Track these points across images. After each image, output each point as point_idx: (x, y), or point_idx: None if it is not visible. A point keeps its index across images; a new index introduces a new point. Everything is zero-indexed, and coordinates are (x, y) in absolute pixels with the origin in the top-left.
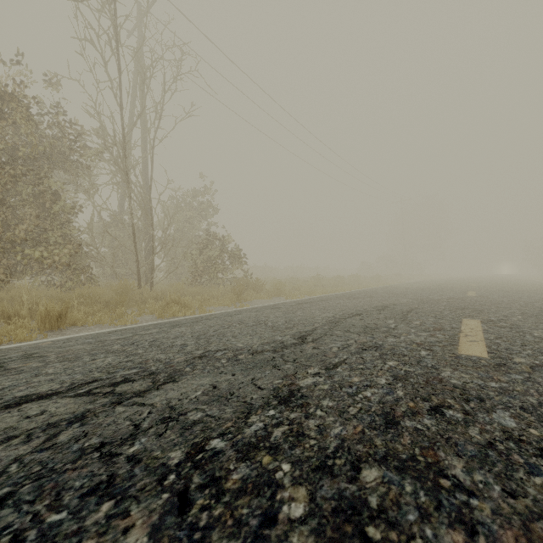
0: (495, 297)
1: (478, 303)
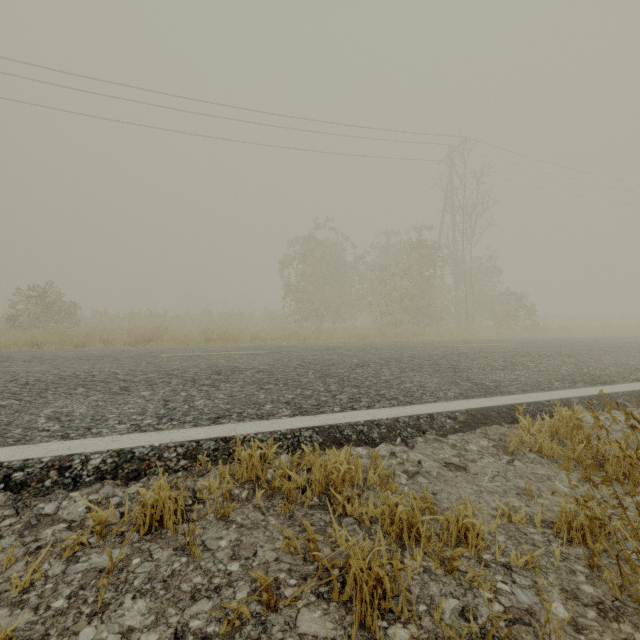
0: None
1: None
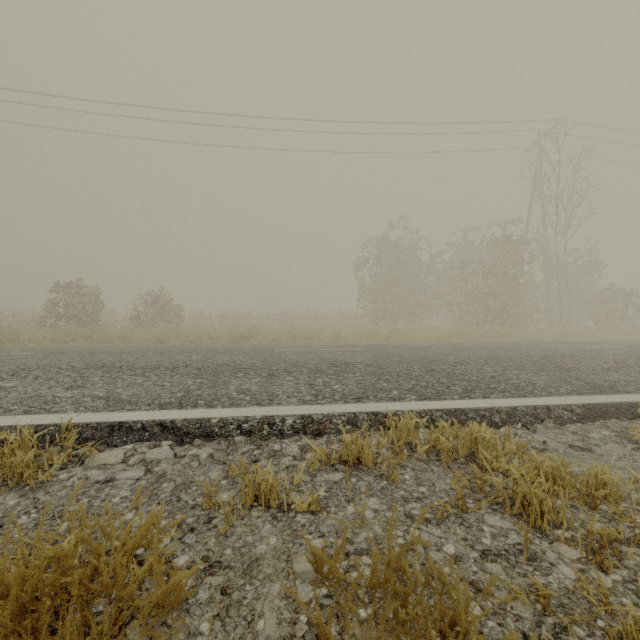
0: None
1: None
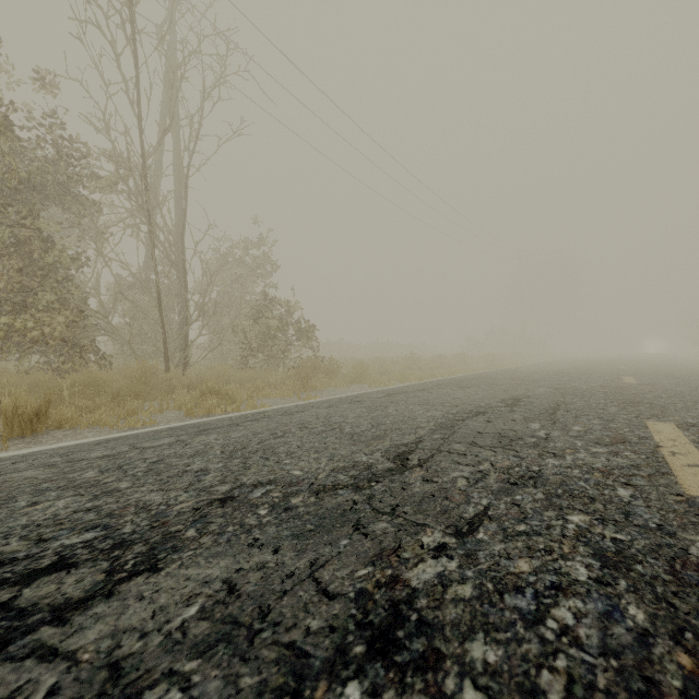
0: (667, 385)
1: (650, 394)
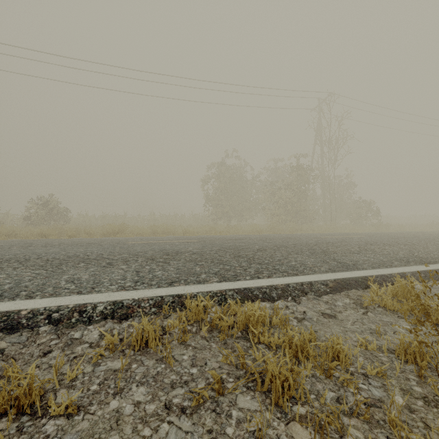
0: None
1: None
